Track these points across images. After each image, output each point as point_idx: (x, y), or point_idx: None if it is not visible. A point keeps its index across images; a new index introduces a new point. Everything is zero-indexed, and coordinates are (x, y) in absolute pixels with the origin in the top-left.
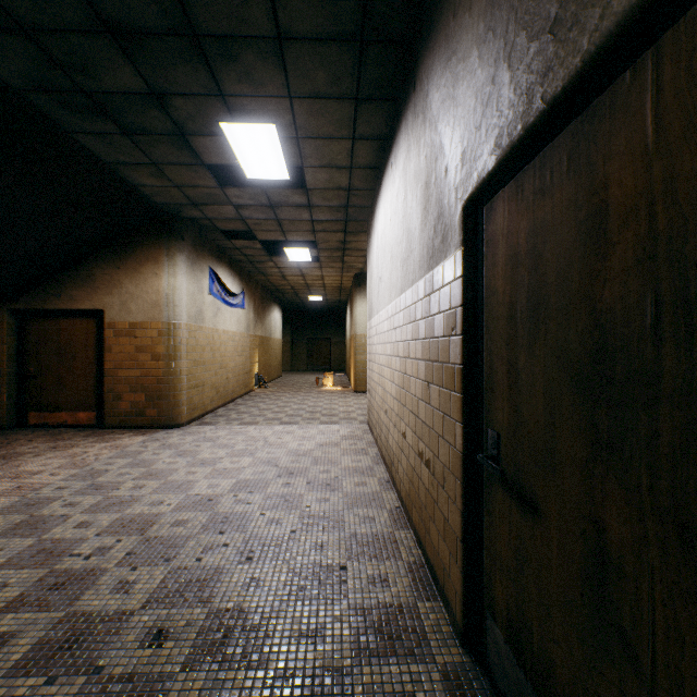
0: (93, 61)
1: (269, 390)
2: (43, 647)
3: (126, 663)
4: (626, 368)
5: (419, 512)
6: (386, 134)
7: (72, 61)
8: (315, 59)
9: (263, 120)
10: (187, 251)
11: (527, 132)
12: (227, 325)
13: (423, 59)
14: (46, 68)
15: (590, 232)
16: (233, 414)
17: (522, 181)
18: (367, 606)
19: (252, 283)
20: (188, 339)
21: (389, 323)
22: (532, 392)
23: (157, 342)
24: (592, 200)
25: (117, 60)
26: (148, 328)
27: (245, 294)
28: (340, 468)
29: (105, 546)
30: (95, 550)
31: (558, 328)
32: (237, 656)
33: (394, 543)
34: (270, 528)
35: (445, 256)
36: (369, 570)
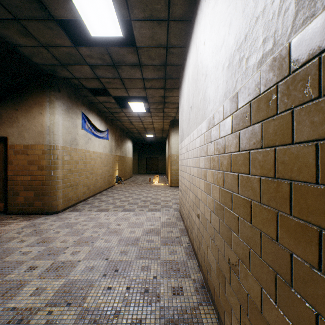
0: None
1: (123, 185)
2: None
3: None
4: None
5: None
6: None
7: None
8: None
9: None
10: (63, 99)
11: None
12: (96, 148)
13: None
14: None
15: None
16: (96, 202)
17: None
18: None
19: (113, 126)
20: (64, 156)
21: (202, 139)
22: None
23: (41, 158)
24: None
25: None
26: (36, 149)
27: (109, 132)
28: (159, 264)
29: None
30: None
31: None
32: None
33: None
34: None
35: None
36: None
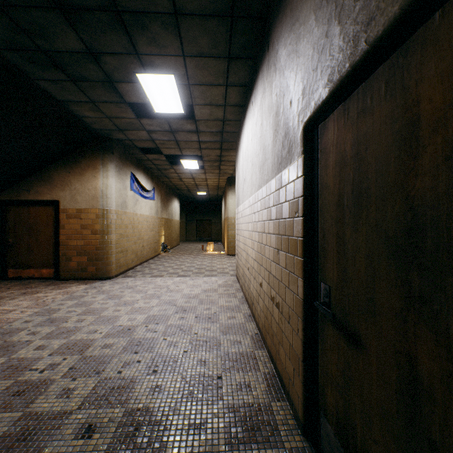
0: (47, 29)
1: (171, 254)
2: (5, 439)
3: (64, 451)
4: (436, 241)
5: (272, 338)
6: (248, 82)
7: (33, 29)
8: (200, 29)
9: (165, 72)
10: (116, 161)
11: (353, 68)
12: (142, 210)
13: (274, 28)
14: (15, 33)
15: (404, 139)
16: (147, 270)
17: (348, 105)
18: (236, 405)
19: (159, 183)
20: (116, 220)
21: (250, 209)
22: (356, 258)
23: (95, 222)
24: (406, 115)
25: (64, 28)
26: (89, 212)
27: (155, 190)
28: (217, 307)
29: (54, 363)
30: (47, 366)
31: (377, 211)
32: (144, 444)
33: (254, 359)
34: (170, 349)
35: (290, 162)
36: (237, 379)
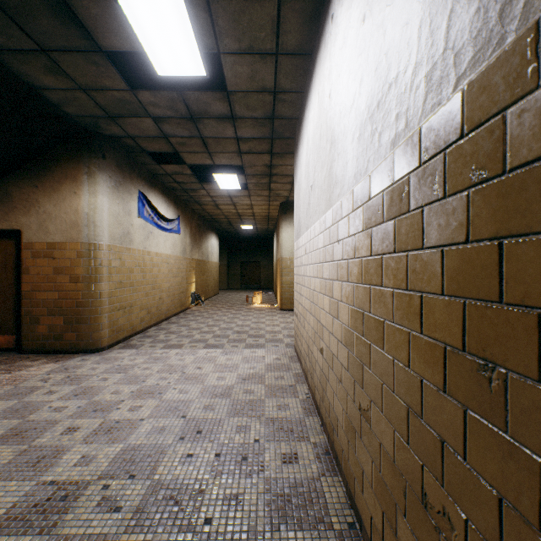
0: None
1: (204, 307)
2: None
3: None
4: None
5: None
6: None
7: None
8: None
9: None
10: (110, 170)
11: None
12: (160, 248)
13: None
14: None
15: None
16: (162, 334)
17: None
18: None
19: (188, 212)
20: (111, 260)
21: (327, 236)
22: None
23: (76, 263)
24: None
25: None
26: (67, 249)
27: (181, 221)
28: (262, 422)
29: None
30: None
31: None
32: None
33: None
34: None
35: None
36: None
